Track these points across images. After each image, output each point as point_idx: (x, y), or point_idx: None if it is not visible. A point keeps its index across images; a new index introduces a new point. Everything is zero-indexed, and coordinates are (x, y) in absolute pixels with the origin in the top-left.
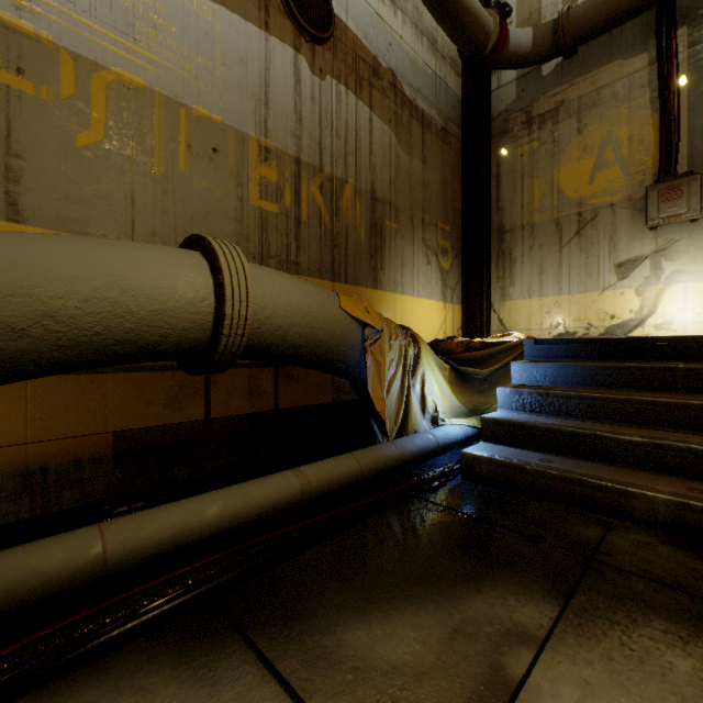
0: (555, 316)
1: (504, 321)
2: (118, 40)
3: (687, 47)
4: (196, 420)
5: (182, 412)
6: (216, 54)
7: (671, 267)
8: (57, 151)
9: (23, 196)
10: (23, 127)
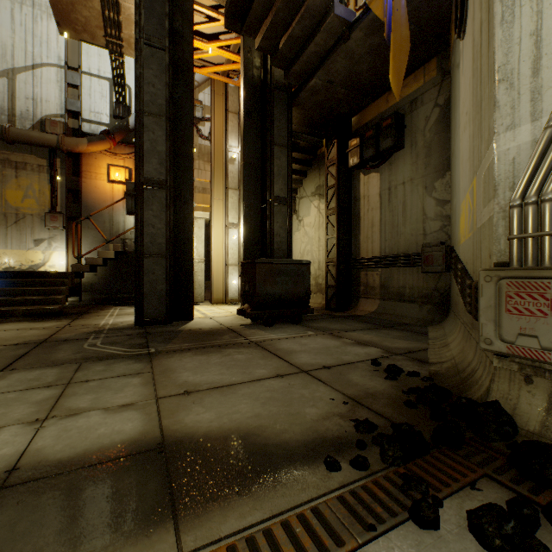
0: (4, 259)
1: None
2: None
3: (61, 167)
4: None
5: None
6: None
7: (56, 245)
8: None
9: None
10: None
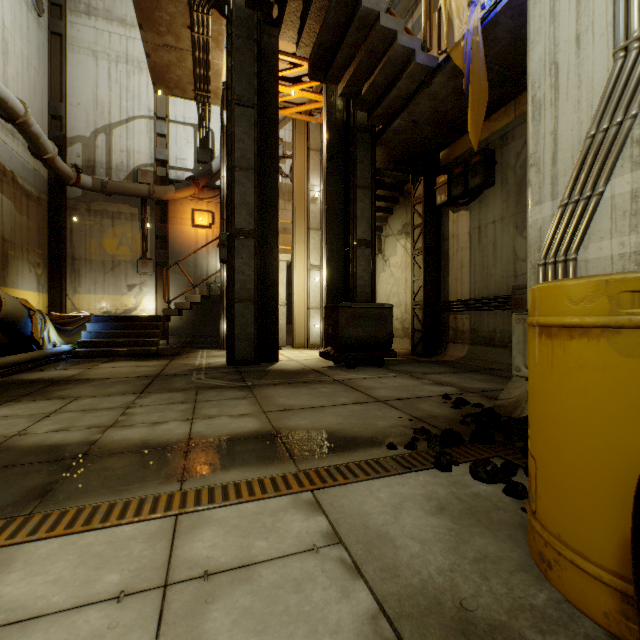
0: (103, 304)
1: (76, 304)
2: None
3: (151, 214)
4: None
5: None
6: None
7: (146, 290)
8: None
9: None
10: None
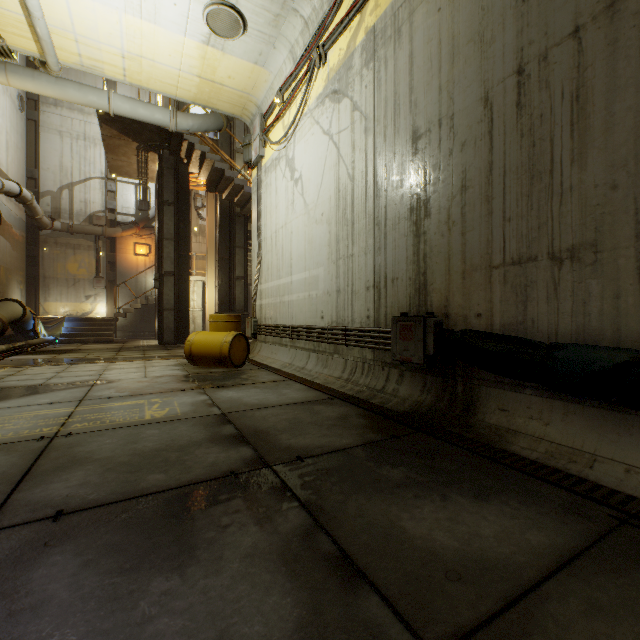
0: (67, 309)
1: (47, 309)
2: None
3: (103, 246)
4: None
5: None
6: None
7: (100, 299)
8: None
9: None
10: None
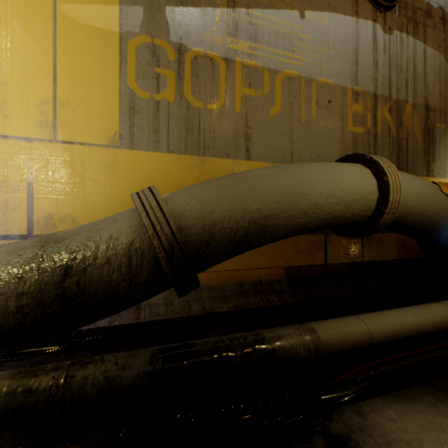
0: None
1: None
2: (285, 54)
3: None
4: (319, 264)
5: (313, 259)
6: (329, 43)
7: None
8: (263, 121)
9: (251, 147)
10: (251, 113)
